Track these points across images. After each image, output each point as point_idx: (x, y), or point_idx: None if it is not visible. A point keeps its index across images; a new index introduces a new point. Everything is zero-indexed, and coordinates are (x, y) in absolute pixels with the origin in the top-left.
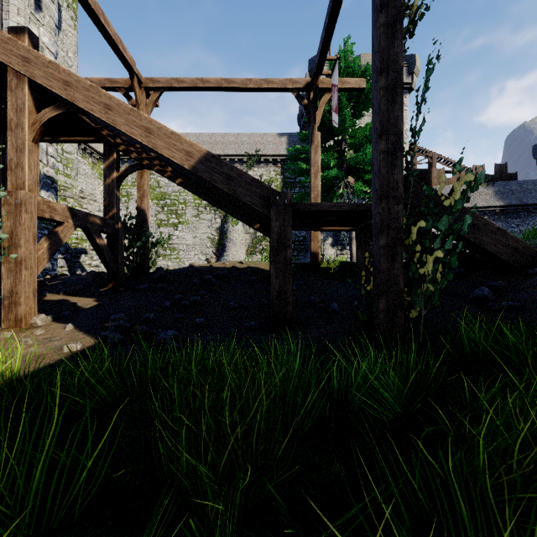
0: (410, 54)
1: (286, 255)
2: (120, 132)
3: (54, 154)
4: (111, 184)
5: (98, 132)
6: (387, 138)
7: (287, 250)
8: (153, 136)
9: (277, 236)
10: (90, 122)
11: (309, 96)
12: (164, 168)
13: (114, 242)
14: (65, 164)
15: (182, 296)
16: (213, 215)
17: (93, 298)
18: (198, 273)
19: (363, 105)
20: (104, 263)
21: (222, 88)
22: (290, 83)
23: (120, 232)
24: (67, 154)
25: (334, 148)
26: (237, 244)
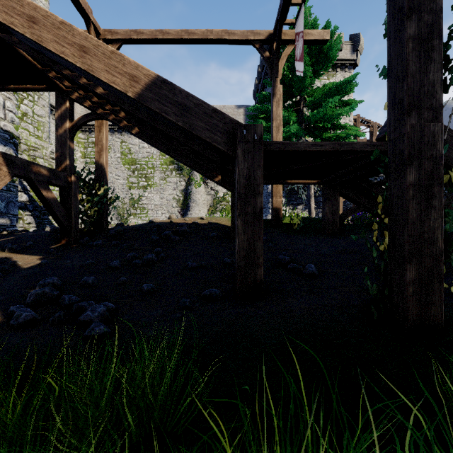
0: (355, 34)
1: (255, 204)
2: (49, 53)
3: (13, 109)
4: (63, 134)
5: (46, 76)
6: (418, 19)
7: (256, 198)
8: (88, 56)
9: (244, 180)
10: (34, 61)
11: (270, 51)
12: (117, 113)
13: (67, 195)
14: (35, 126)
15: (135, 254)
16: (178, 178)
17: (39, 255)
18: (157, 228)
19: (322, 64)
20: (54, 218)
21: (182, 40)
22: (252, 34)
23: (73, 186)
24: (38, 117)
25: (292, 107)
26: (200, 204)
